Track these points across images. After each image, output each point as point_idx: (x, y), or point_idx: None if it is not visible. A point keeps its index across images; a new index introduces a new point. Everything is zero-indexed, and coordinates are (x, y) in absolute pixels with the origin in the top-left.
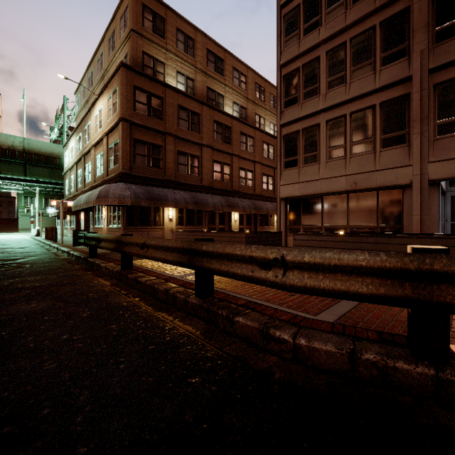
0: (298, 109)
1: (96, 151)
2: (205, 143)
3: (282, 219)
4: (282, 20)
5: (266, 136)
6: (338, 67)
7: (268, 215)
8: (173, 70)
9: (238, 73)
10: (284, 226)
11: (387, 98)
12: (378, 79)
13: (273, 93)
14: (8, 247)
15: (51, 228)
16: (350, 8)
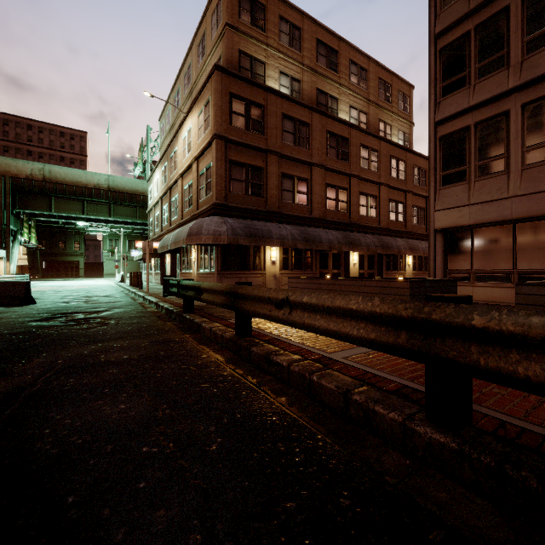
0: (468, 95)
1: (184, 181)
2: (315, 162)
3: (438, 260)
4: None
5: (395, 149)
6: None
7: (397, 256)
8: (275, 71)
9: (356, 67)
10: (441, 270)
11: None
12: None
13: (402, 90)
14: (93, 294)
15: (136, 273)
16: None
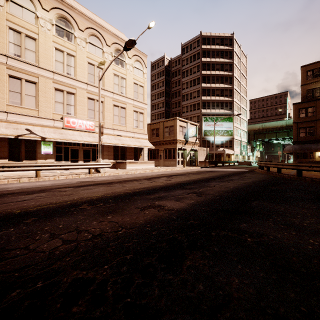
0: None
1: None
2: None
3: None
4: None
5: None
6: None
7: None
8: None
9: None
10: None
11: None
12: None
13: None
14: None
15: (282, 160)
16: None
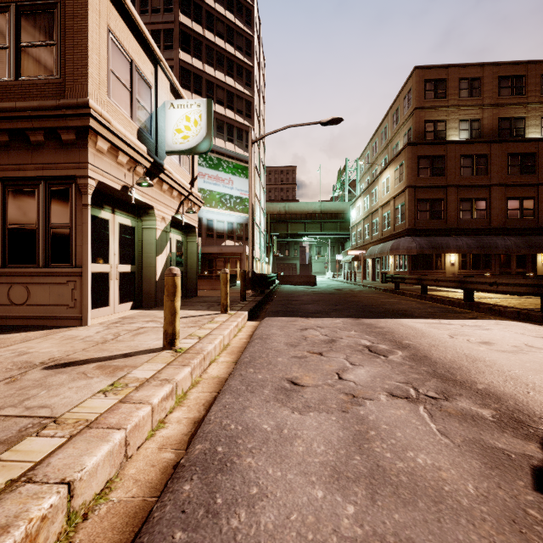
0: None
1: (383, 210)
2: (494, 183)
3: None
4: None
5: None
6: None
7: None
8: (454, 122)
9: None
10: None
11: None
12: None
13: None
14: (332, 284)
15: (350, 272)
16: None
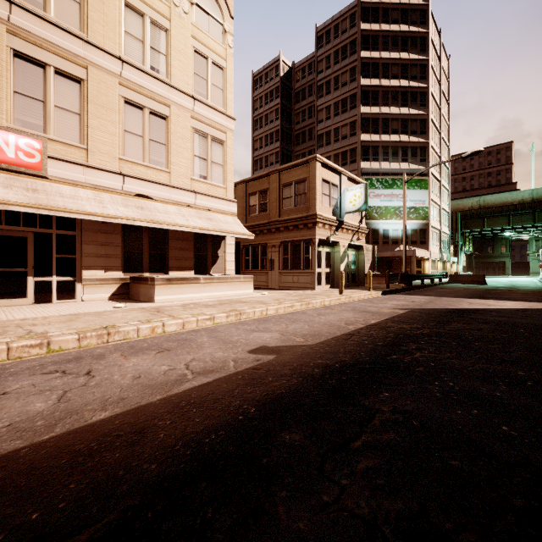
0: None
1: None
2: None
3: None
4: None
5: None
6: None
7: None
8: None
9: None
10: None
11: None
12: None
13: None
14: (515, 284)
15: None
16: None
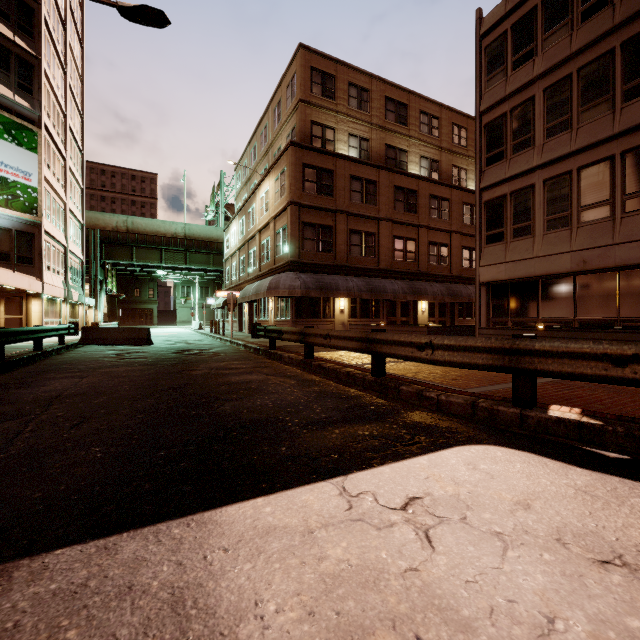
0: (505, 167)
1: (261, 237)
2: (382, 217)
3: (483, 309)
4: (483, 54)
5: (469, 195)
6: (560, 108)
7: (471, 304)
8: (344, 134)
9: (427, 117)
10: (485, 319)
11: (632, 145)
12: (618, 121)
13: None
14: (186, 339)
15: (218, 321)
16: (578, 29)
